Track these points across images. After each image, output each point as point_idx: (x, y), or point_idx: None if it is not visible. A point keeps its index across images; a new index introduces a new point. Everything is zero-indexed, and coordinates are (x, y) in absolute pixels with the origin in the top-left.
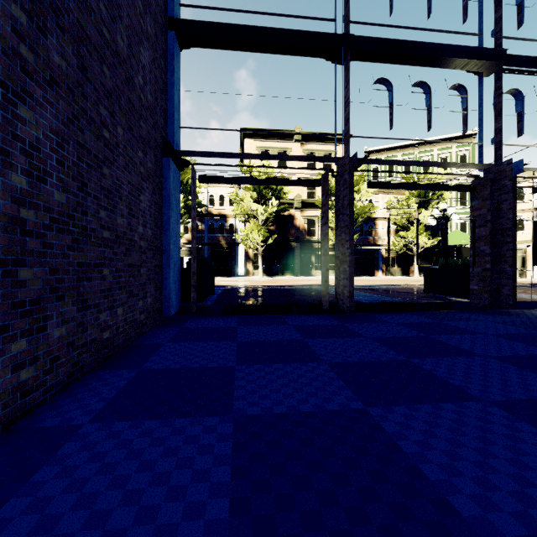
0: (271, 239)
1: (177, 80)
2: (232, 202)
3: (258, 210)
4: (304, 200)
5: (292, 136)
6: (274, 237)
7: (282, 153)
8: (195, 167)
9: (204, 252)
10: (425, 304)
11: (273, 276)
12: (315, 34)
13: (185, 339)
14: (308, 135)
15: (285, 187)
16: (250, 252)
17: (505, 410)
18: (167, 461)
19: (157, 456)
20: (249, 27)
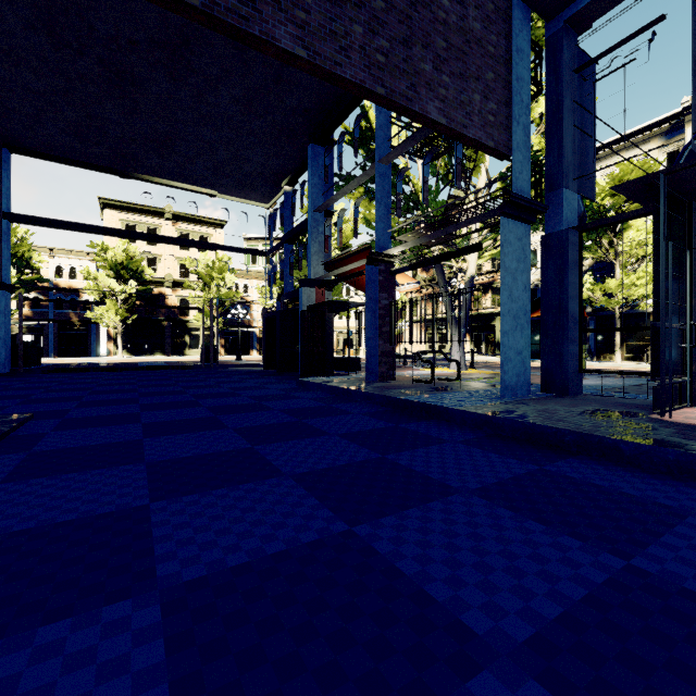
0: (132, 319)
1: (9, 243)
2: (84, 279)
3: (116, 289)
4: (177, 280)
5: (163, 214)
6: (135, 317)
7: (151, 229)
8: (34, 241)
9: (48, 330)
10: (175, 366)
11: (140, 356)
12: (103, 228)
13: (13, 378)
14: (181, 215)
15: (147, 269)
16: (111, 330)
17: (104, 379)
18: (7, 383)
19: (5, 383)
20: (59, 221)
